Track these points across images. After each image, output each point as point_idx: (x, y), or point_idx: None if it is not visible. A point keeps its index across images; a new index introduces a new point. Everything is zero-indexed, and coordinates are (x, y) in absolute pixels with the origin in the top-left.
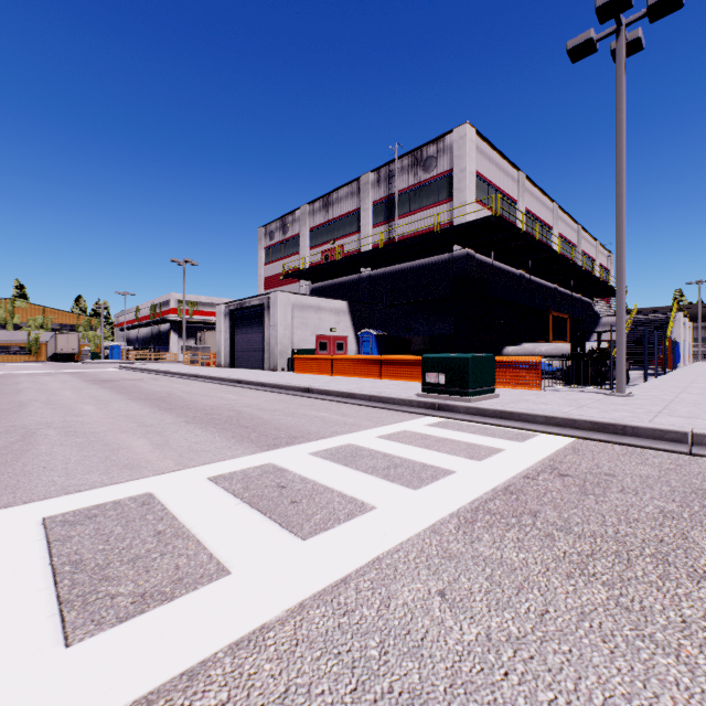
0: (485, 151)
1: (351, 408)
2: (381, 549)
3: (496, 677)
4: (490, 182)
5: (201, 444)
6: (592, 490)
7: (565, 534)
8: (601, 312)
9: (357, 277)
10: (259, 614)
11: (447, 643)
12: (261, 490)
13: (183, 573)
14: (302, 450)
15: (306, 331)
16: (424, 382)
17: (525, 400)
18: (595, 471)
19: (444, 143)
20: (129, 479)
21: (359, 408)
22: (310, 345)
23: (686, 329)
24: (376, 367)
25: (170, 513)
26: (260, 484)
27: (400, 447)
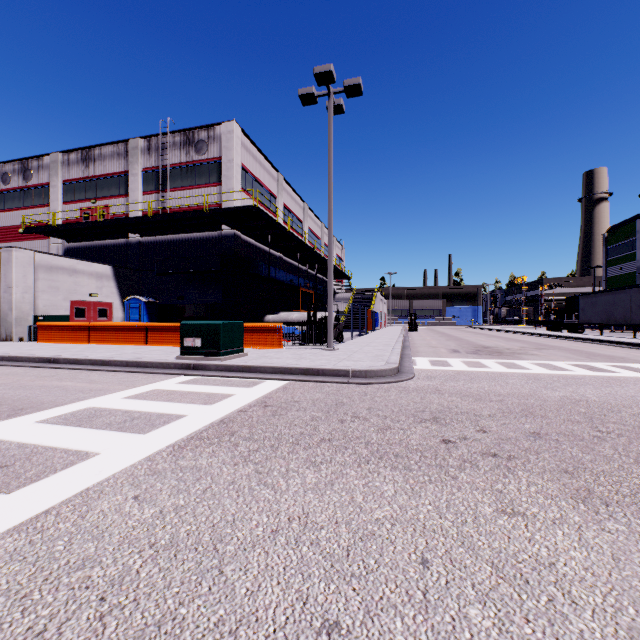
0: (251, 149)
1: (104, 375)
2: (93, 482)
3: (157, 530)
4: (255, 176)
5: None
6: (280, 412)
7: (247, 441)
8: (337, 290)
9: (125, 242)
10: None
11: (127, 524)
12: None
13: None
14: (28, 420)
15: (56, 295)
16: (182, 346)
17: (266, 357)
18: (289, 400)
19: (214, 132)
20: None
21: (113, 374)
22: (62, 311)
23: (383, 304)
24: (142, 334)
25: None
26: None
27: (145, 403)
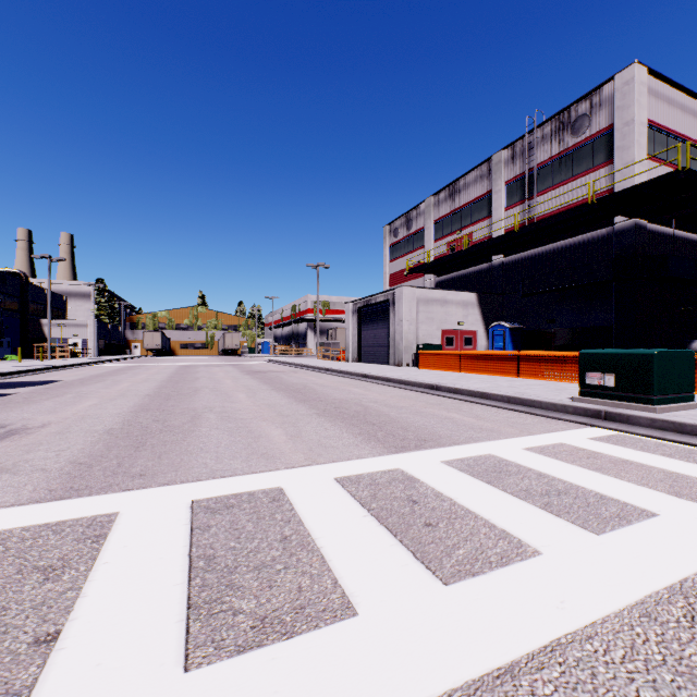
0: (663, 93)
1: (486, 410)
2: (560, 628)
3: None
4: (669, 131)
5: (329, 438)
6: None
7: None
8: None
9: (487, 266)
10: (393, 696)
11: None
12: (390, 502)
13: (305, 599)
14: (434, 457)
15: (431, 326)
16: (582, 383)
17: None
18: None
19: (600, 96)
20: (264, 469)
21: (495, 411)
22: (435, 340)
23: None
24: (513, 364)
25: (297, 515)
26: (389, 494)
27: (560, 466)
